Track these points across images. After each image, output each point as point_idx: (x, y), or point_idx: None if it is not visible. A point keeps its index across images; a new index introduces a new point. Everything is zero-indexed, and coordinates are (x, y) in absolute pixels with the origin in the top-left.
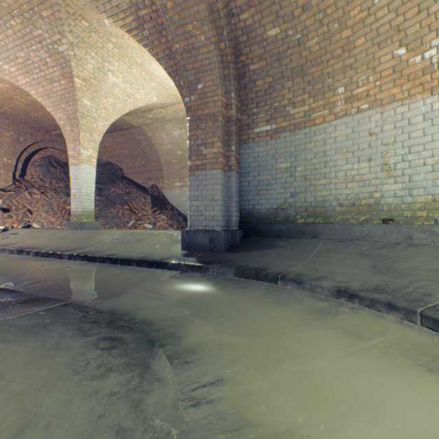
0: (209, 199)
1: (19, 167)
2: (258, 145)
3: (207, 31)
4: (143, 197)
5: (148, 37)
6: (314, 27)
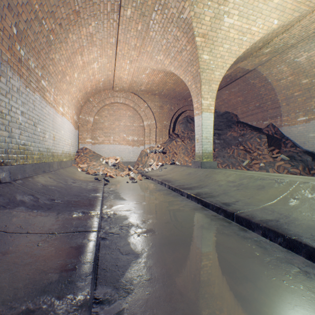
0: None
1: (171, 126)
2: None
3: None
4: (257, 137)
5: None
6: None
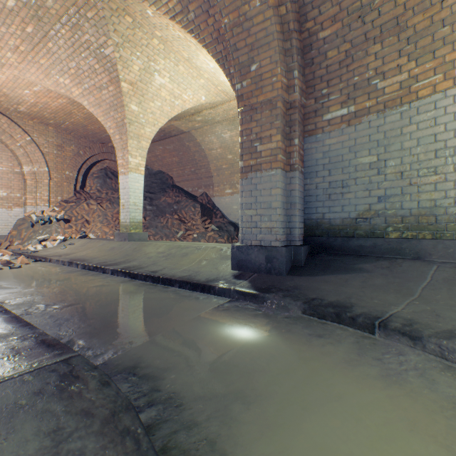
0: (265, 207)
1: (79, 180)
2: (329, 135)
3: None
4: (192, 205)
5: (193, 21)
6: None
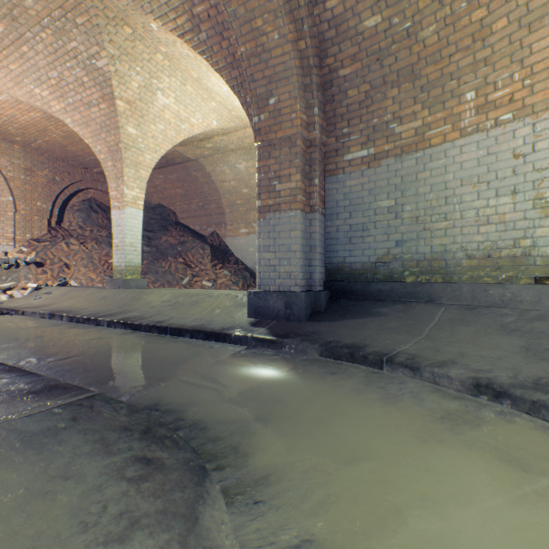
0: (284, 251)
1: (55, 213)
2: (350, 176)
3: (282, 25)
4: (200, 247)
5: (205, 41)
6: (431, 10)
